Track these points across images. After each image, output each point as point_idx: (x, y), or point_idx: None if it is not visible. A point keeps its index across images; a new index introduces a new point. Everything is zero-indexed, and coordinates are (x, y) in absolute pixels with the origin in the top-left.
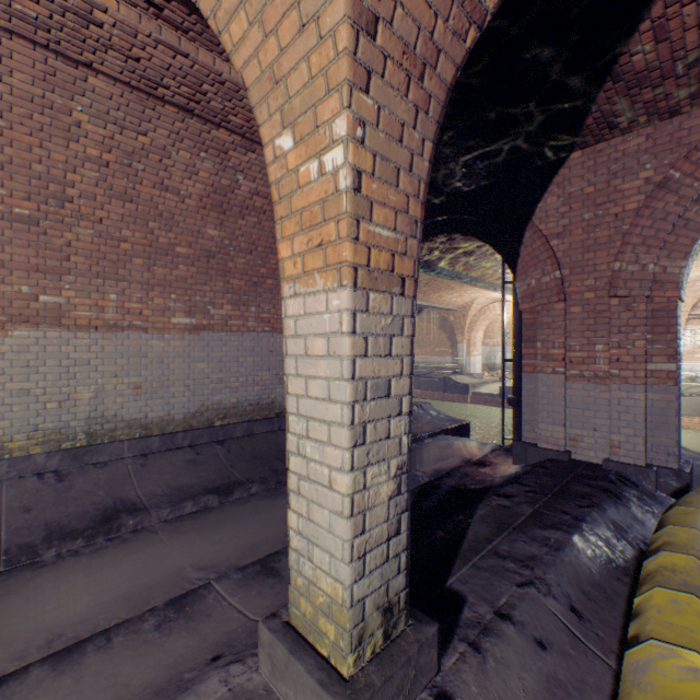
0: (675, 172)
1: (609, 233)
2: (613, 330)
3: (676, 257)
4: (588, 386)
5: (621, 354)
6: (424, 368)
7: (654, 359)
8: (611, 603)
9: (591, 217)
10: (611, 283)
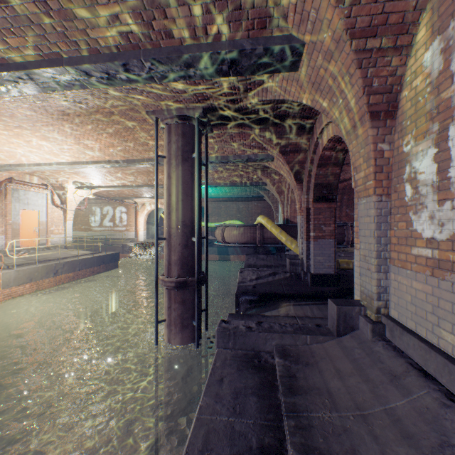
0: None
1: None
2: None
3: None
4: None
5: None
6: None
7: None
8: None
9: None
10: None
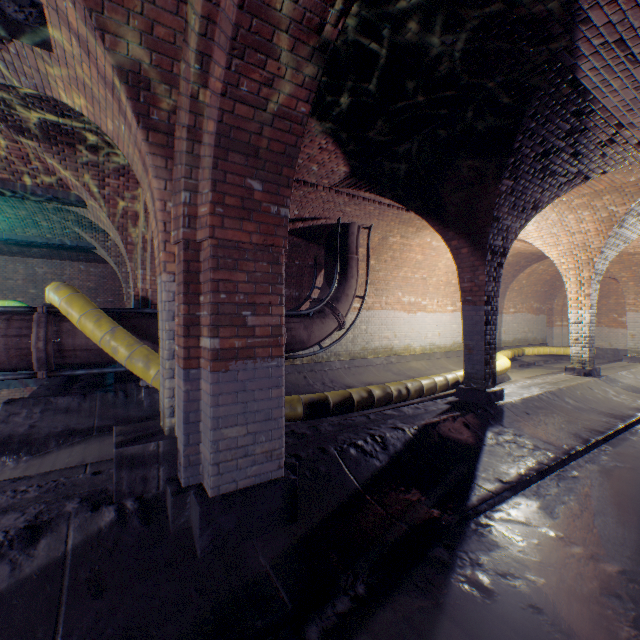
0: None
1: None
2: None
3: None
4: None
5: None
6: None
7: None
8: None
9: None
10: None
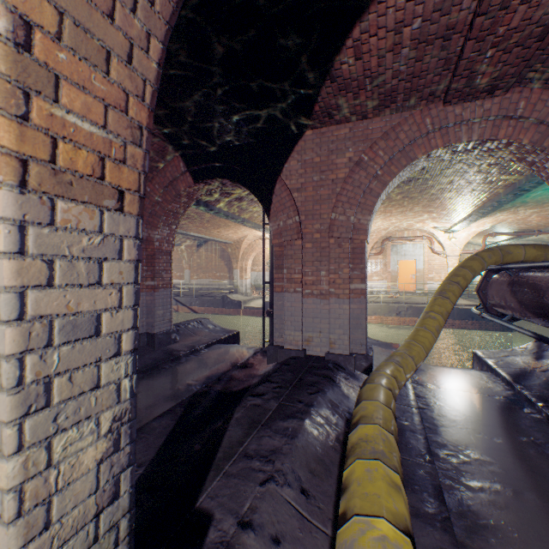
0: (365, 156)
1: (329, 192)
2: (331, 261)
3: (366, 213)
4: (317, 301)
5: (336, 278)
6: (208, 289)
7: (354, 281)
8: (329, 472)
9: (318, 179)
10: (330, 228)
